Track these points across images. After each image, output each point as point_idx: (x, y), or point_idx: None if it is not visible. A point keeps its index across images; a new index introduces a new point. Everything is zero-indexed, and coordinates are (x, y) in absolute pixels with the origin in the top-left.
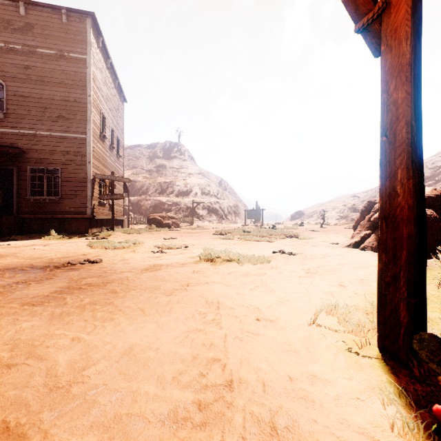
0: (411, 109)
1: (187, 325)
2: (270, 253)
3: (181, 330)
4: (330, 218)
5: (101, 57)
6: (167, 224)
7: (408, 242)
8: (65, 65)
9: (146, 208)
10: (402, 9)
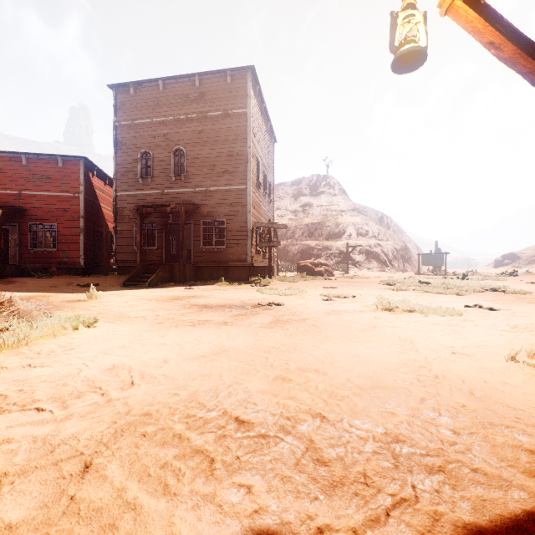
0: None
1: (389, 349)
2: (461, 307)
3: (386, 351)
4: None
5: (257, 105)
6: (319, 272)
7: None
8: (229, 122)
9: (293, 254)
10: None
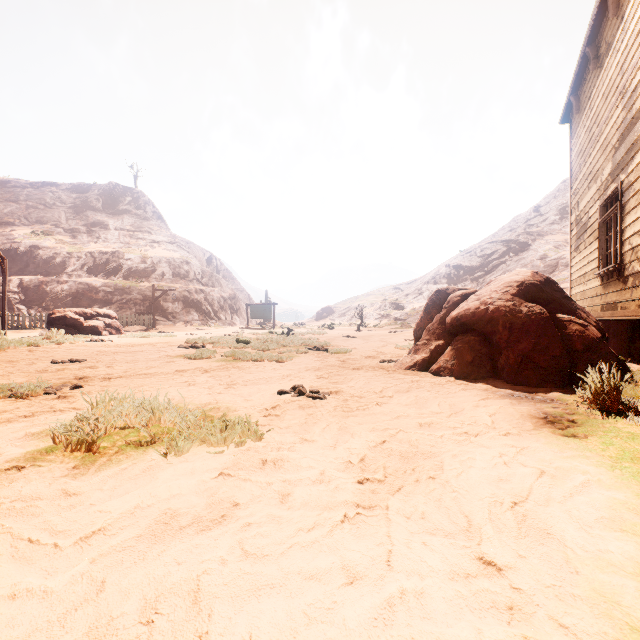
0: None
1: None
2: (273, 394)
3: None
4: (368, 318)
5: None
6: (93, 328)
7: None
8: None
9: (57, 297)
10: None
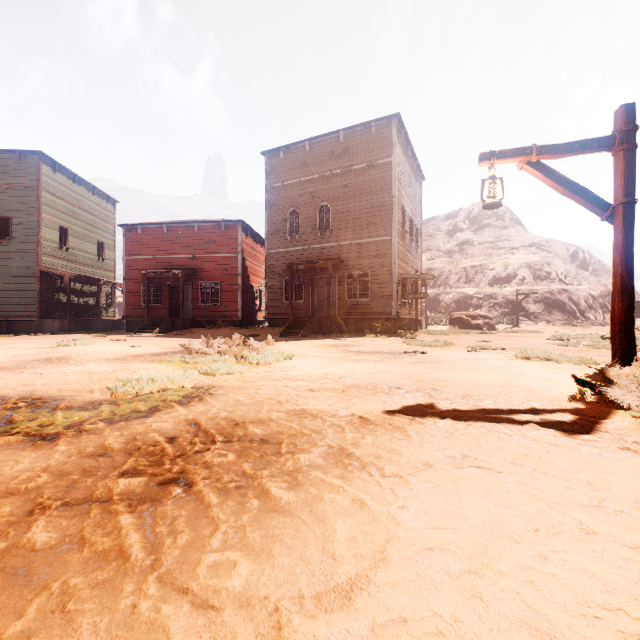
0: (621, 268)
1: (498, 376)
2: None
3: (495, 377)
4: None
5: (402, 149)
6: (477, 325)
7: (617, 333)
8: (374, 173)
9: (445, 304)
10: (618, 217)
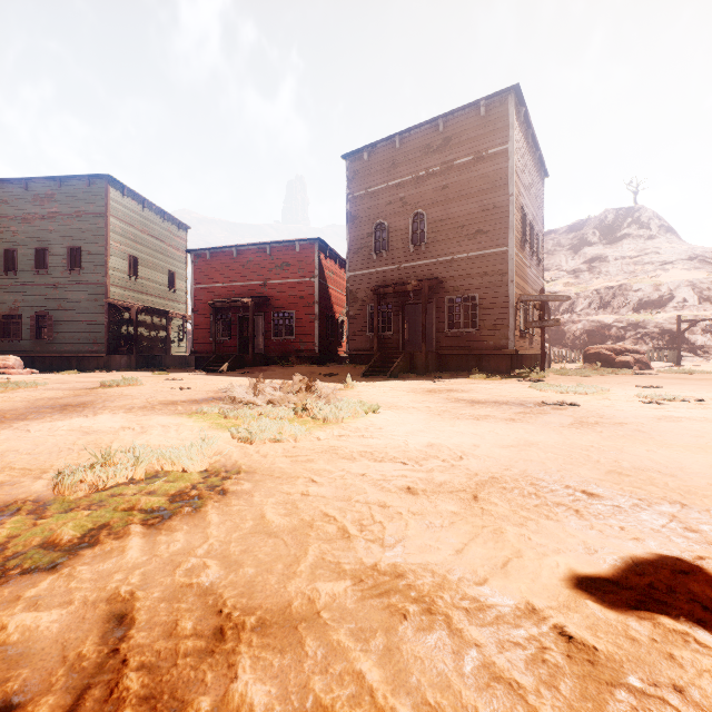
0: None
1: None
2: None
3: None
4: None
5: (521, 134)
6: (624, 363)
7: None
8: (483, 167)
9: (573, 336)
10: None
